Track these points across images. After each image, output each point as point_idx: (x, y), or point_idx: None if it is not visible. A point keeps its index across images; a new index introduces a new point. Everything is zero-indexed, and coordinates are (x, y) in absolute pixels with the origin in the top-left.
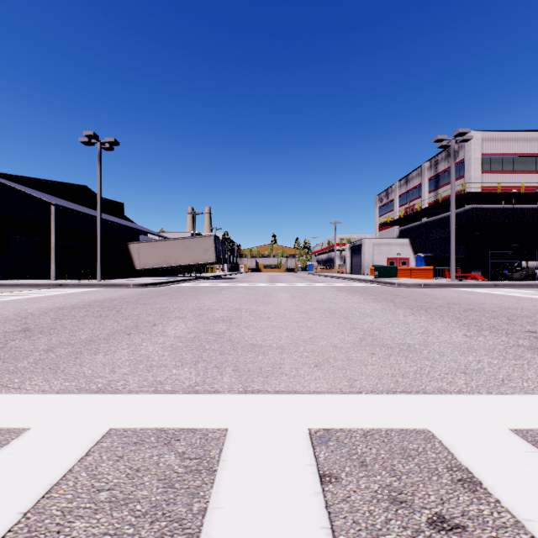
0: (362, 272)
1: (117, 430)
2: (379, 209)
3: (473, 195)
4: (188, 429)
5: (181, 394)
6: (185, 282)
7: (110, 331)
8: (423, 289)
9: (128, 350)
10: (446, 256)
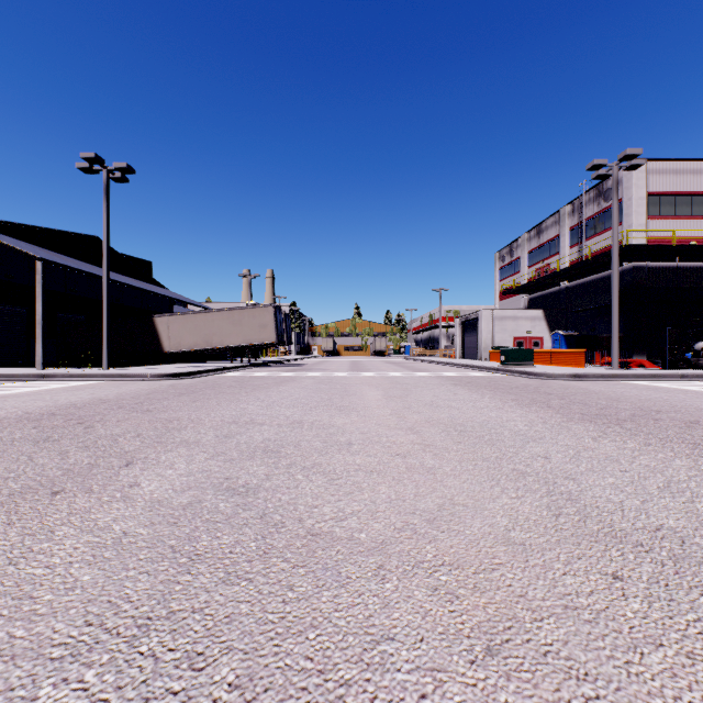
0: (479, 357)
1: None
2: (500, 271)
3: (638, 248)
4: None
5: None
6: (231, 370)
7: (24, 484)
8: (579, 383)
9: (1, 558)
10: (596, 335)
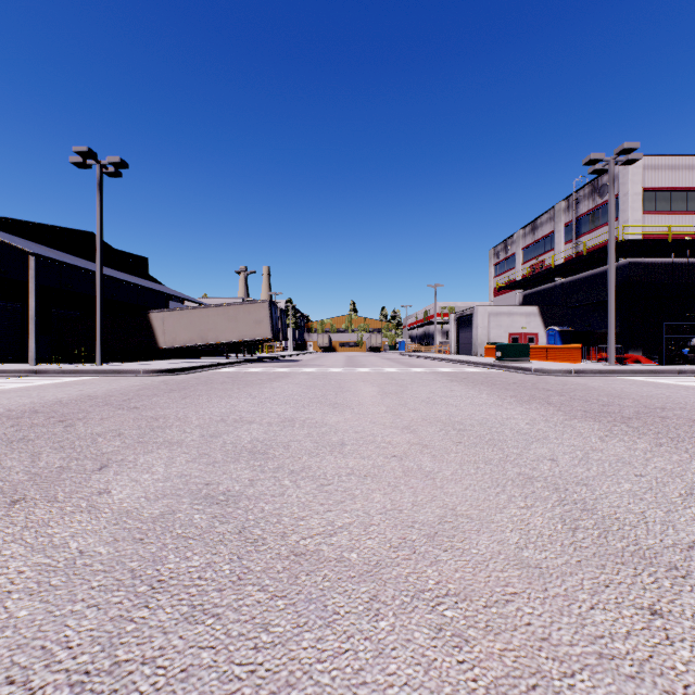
0: (474, 352)
1: None
2: (494, 267)
3: (634, 244)
4: None
5: None
6: (226, 366)
7: None
8: (576, 378)
9: None
10: (591, 330)
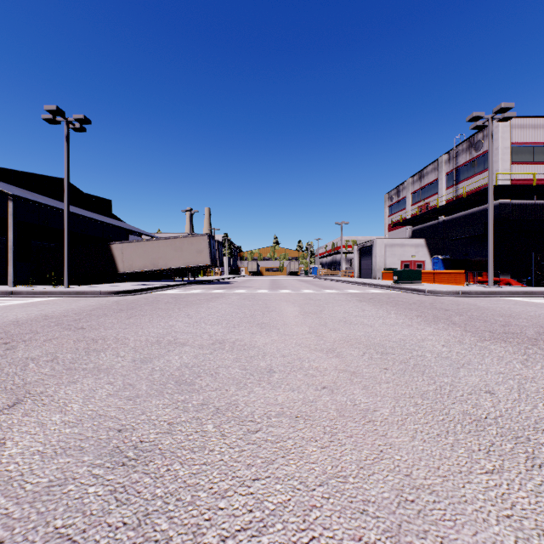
0: (373, 276)
1: None
2: (389, 208)
3: (505, 188)
4: None
5: None
6: (172, 288)
7: None
8: (465, 299)
9: None
10: (468, 258)
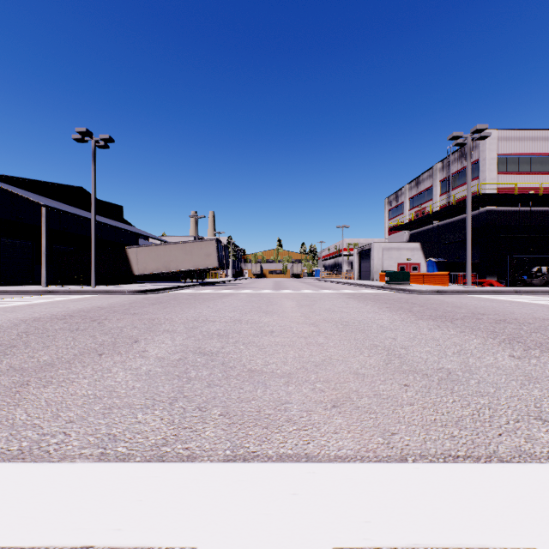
0: (371, 278)
1: None
2: (388, 213)
3: (489, 197)
4: None
5: (138, 463)
6: (185, 288)
7: (79, 350)
8: (439, 296)
9: (90, 379)
10: (459, 261)
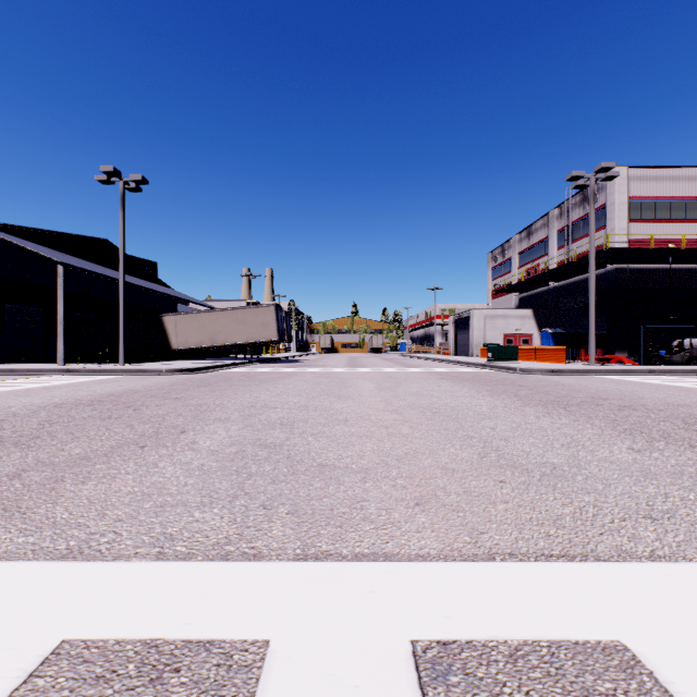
0: (471, 353)
1: (72, 646)
2: (492, 271)
3: (618, 251)
4: (199, 644)
5: (201, 562)
6: (236, 366)
7: (117, 442)
8: (554, 377)
9: (134, 474)
10: (582, 332)
